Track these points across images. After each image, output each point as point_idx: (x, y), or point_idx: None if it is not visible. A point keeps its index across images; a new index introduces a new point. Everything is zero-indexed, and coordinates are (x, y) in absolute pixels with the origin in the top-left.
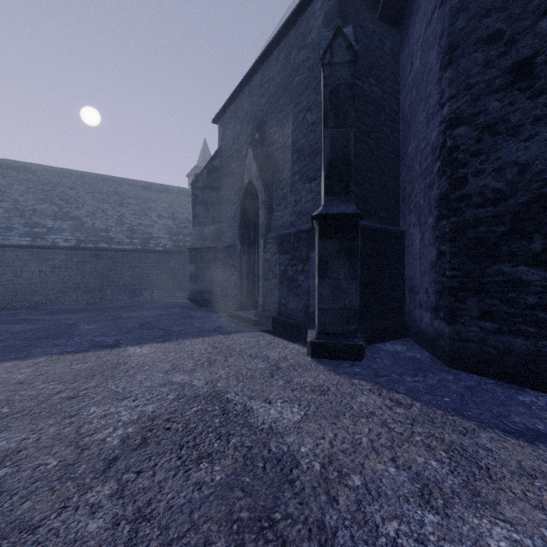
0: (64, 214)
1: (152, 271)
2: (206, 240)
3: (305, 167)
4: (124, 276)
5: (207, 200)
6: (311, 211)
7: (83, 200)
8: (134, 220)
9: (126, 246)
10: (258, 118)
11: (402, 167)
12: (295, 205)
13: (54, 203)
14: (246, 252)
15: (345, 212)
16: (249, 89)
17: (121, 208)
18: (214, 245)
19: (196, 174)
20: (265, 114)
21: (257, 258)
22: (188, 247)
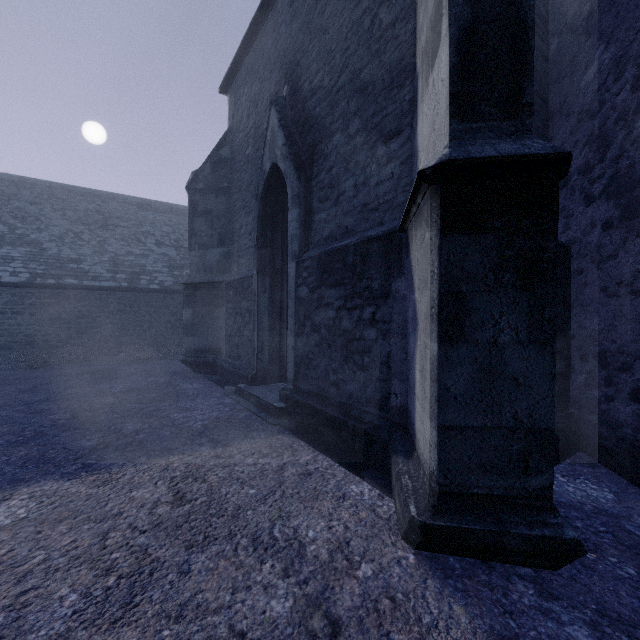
0: (16, 237)
1: (144, 318)
2: (209, 271)
3: (376, 115)
4: (102, 325)
5: (211, 209)
6: (390, 199)
7: (48, 219)
8: (121, 248)
9: (104, 283)
10: (287, 59)
11: (557, 122)
12: (354, 194)
13: (3, 222)
14: (268, 287)
15: (524, 152)
16: (273, 17)
17: (104, 232)
18: (221, 279)
19: (194, 171)
20: (299, 47)
21: (286, 297)
22: (182, 281)
